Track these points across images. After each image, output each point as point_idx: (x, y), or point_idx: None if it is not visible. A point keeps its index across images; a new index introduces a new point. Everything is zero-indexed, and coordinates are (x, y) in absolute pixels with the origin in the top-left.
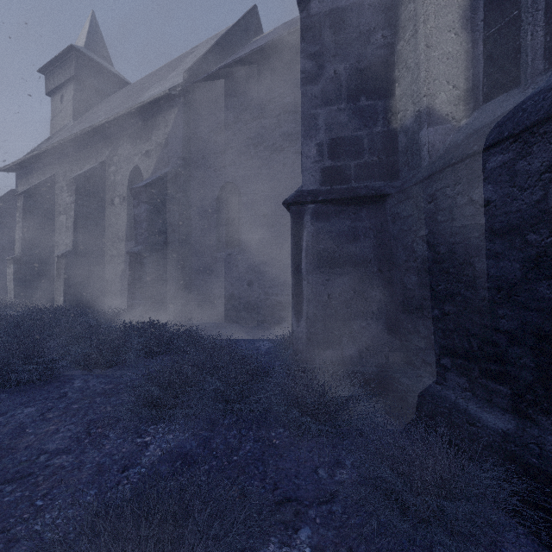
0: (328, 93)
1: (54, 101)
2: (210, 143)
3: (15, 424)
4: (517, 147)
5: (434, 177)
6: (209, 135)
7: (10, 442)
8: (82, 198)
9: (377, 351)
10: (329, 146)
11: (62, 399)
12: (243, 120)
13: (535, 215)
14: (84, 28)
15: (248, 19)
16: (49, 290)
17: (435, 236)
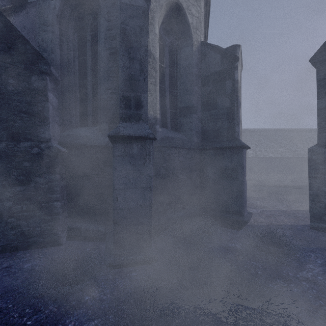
0: None
1: None
2: None
3: None
4: (187, 151)
5: (170, 148)
6: None
7: None
8: None
9: None
10: None
11: None
12: None
13: (188, 166)
14: None
15: None
16: None
17: (169, 167)
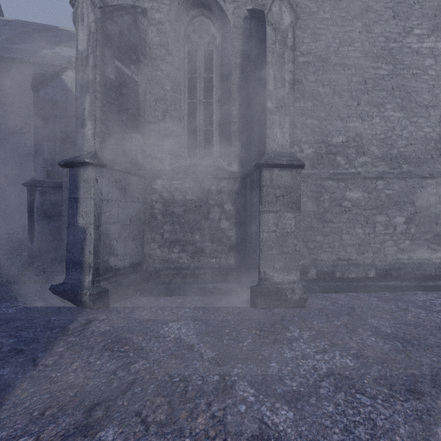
0: (50, 136)
1: None
2: None
3: None
4: None
5: None
6: None
7: None
8: None
9: None
10: (50, 161)
11: None
12: None
13: None
14: None
15: None
16: None
17: None
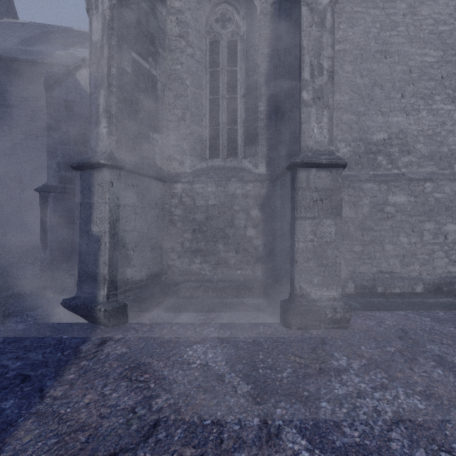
0: (63, 139)
1: None
2: None
3: None
4: None
5: None
6: None
7: None
8: None
9: None
10: (64, 165)
11: None
12: None
13: None
14: None
15: None
16: None
17: None
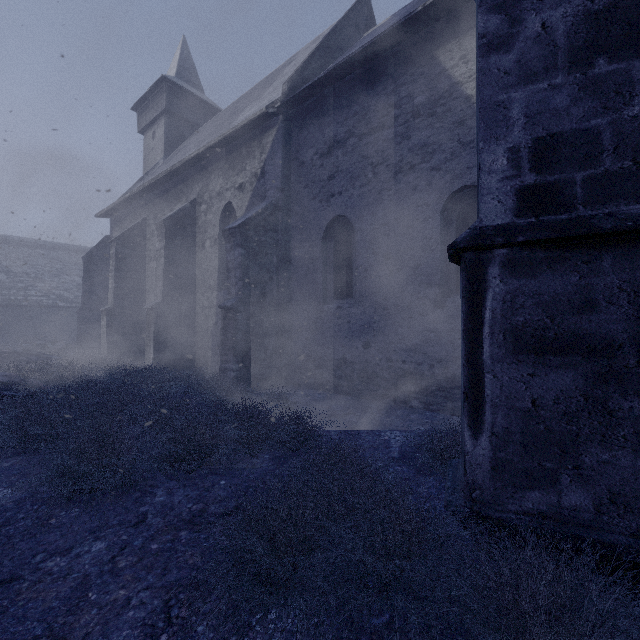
0: (529, 63)
1: (147, 138)
2: (314, 168)
3: (78, 577)
4: None
5: None
6: (313, 158)
7: (65, 622)
8: (172, 243)
9: (633, 507)
10: (531, 150)
11: (139, 528)
12: (357, 134)
13: None
14: (176, 56)
15: (358, 10)
16: (140, 343)
17: None
